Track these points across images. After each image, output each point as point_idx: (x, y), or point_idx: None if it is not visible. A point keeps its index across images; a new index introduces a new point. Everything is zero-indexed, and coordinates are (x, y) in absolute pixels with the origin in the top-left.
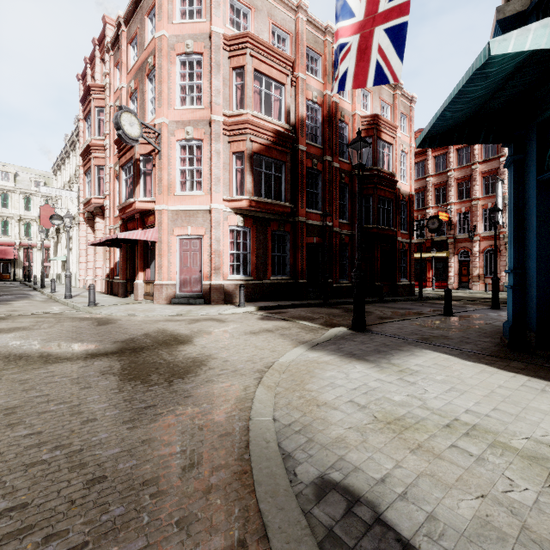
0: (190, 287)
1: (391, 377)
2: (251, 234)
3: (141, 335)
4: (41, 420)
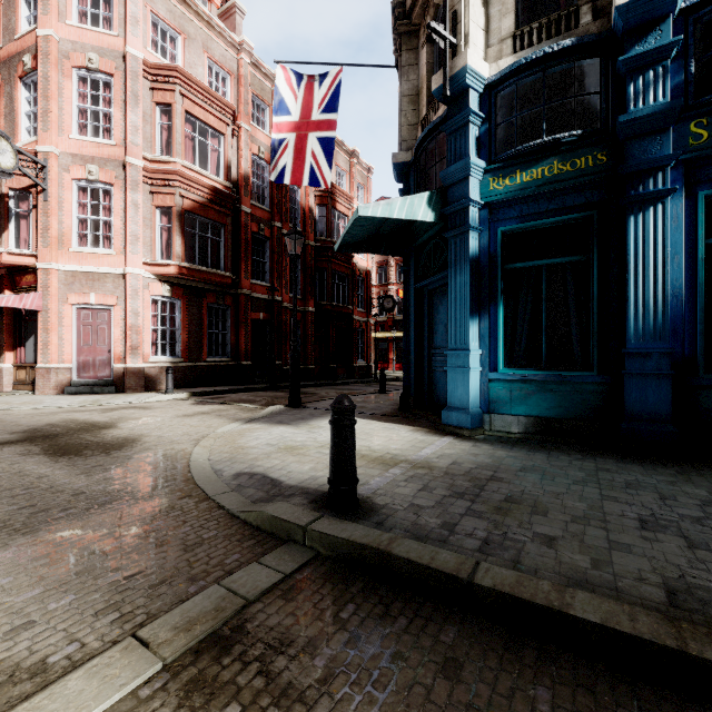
0: (94, 371)
1: (302, 431)
2: (181, 306)
3: (44, 425)
4: None
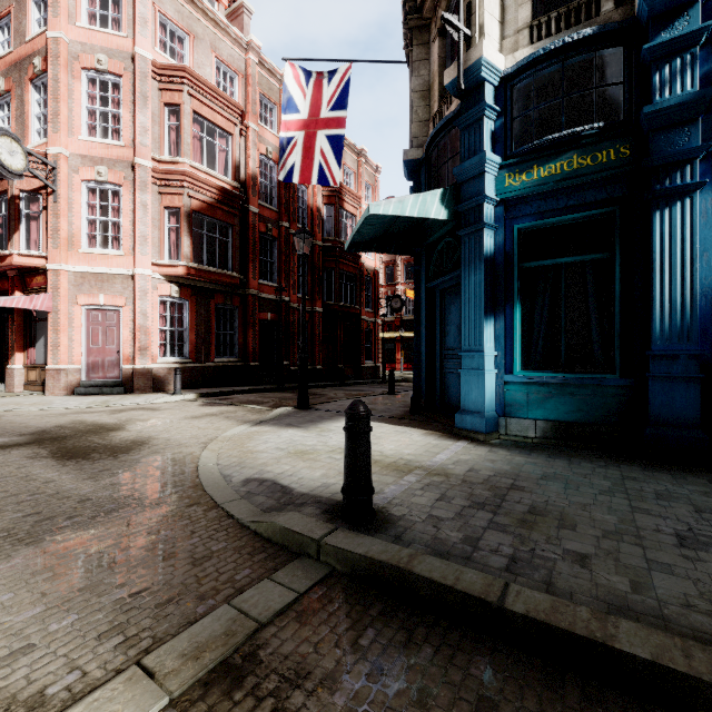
0: (103, 372)
1: (312, 434)
2: (189, 307)
3: (53, 427)
4: None
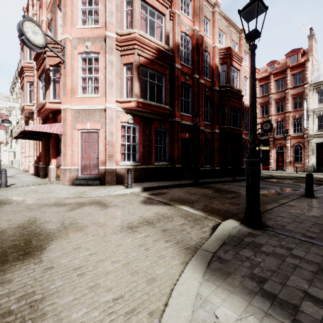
0: (89, 171)
1: None
2: (139, 129)
3: None
4: None
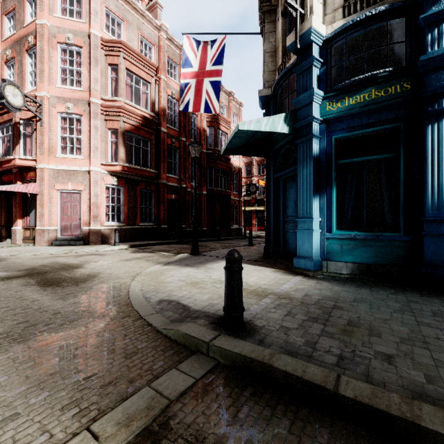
0: (70, 232)
1: (201, 271)
2: (124, 191)
3: (39, 266)
4: (2, 303)
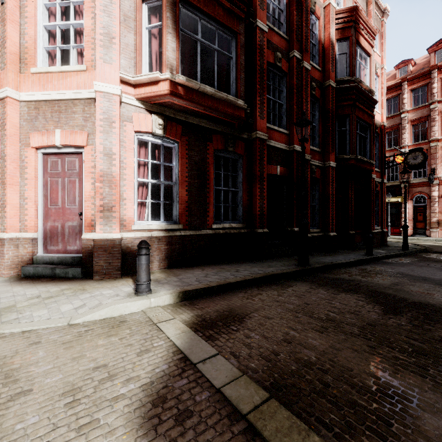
0: (62, 243)
1: None
2: (179, 151)
3: None
4: None
